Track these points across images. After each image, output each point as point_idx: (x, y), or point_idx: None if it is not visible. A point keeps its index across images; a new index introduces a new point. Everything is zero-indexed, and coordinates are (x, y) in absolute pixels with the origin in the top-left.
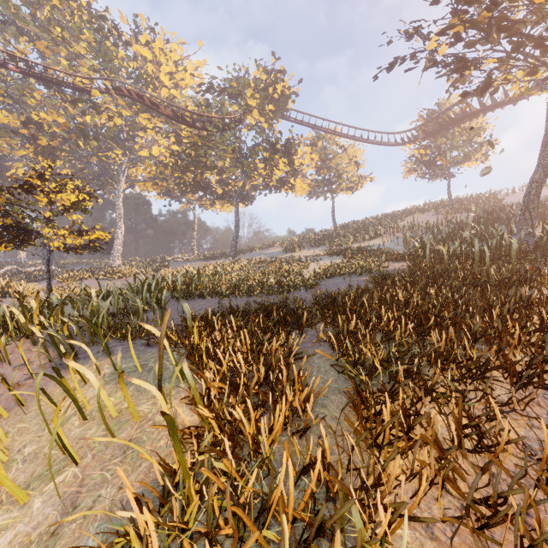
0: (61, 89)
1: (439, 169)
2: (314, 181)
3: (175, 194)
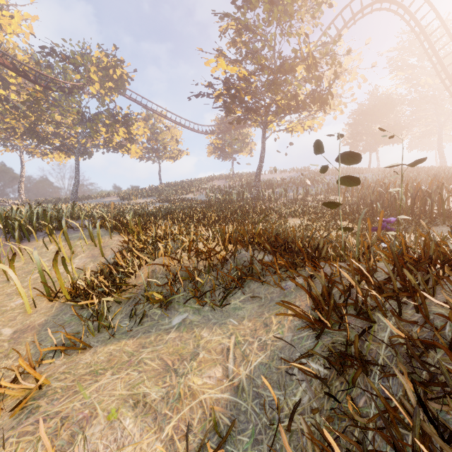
0: None
1: (227, 154)
2: (145, 148)
3: None
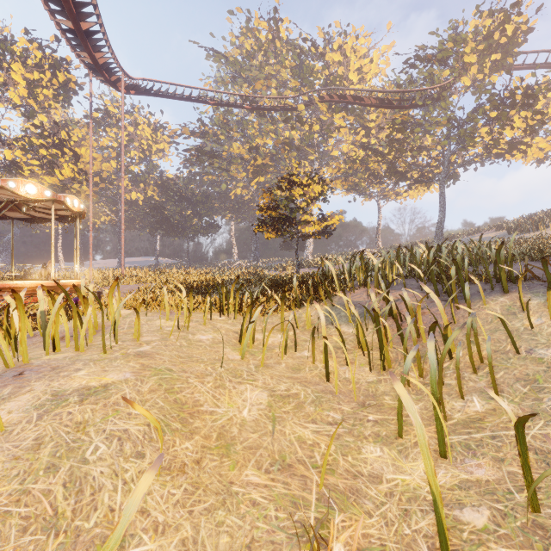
0: (271, 115)
1: None
2: None
3: (360, 188)
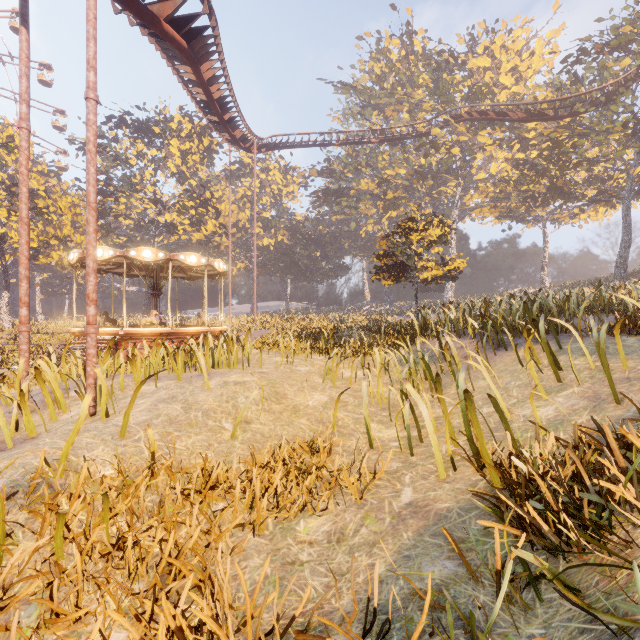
0: (403, 142)
1: None
2: None
3: (517, 214)
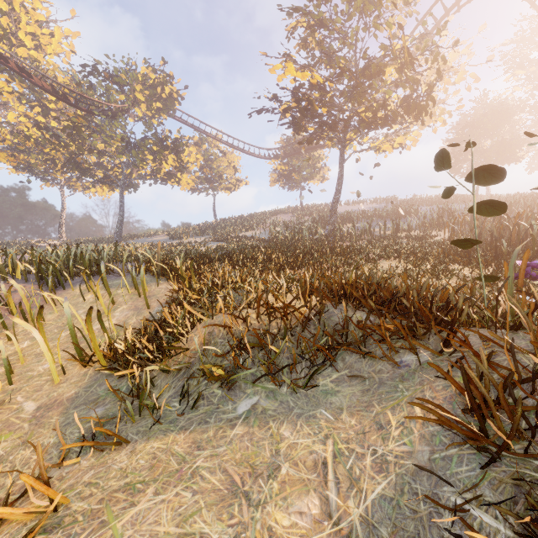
0: None
1: (294, 183)
2: (198, 178)
3: (37, 170)
